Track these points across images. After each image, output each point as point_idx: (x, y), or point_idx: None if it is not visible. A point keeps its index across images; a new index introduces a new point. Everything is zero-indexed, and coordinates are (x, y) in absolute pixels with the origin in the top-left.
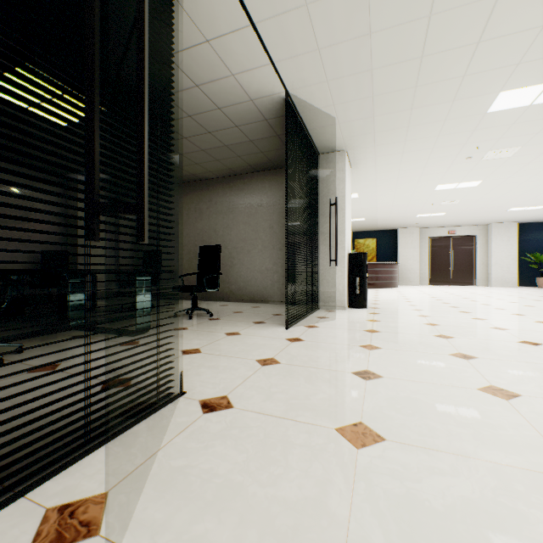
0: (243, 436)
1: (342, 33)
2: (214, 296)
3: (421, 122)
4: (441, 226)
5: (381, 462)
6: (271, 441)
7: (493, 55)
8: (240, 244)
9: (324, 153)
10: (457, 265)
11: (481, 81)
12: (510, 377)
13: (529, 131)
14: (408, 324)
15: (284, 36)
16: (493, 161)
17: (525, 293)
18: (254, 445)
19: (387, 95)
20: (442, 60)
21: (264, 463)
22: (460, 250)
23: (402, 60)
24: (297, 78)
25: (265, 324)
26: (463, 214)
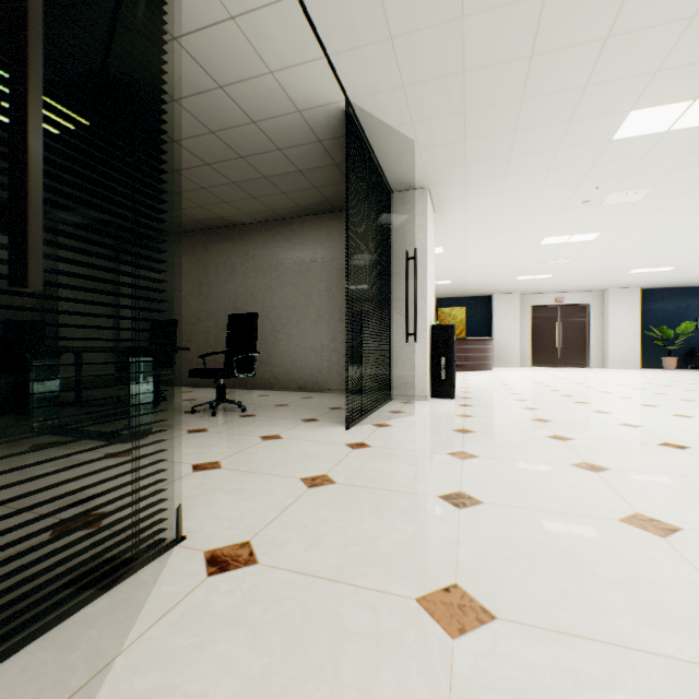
0: (268, 619)
1: (424, 15)
2: (251, 383)
3: (527, 151)
4: (547, 291)
5: (492, 665)
6: (313, 628)
7: (625, 57)
8: (287, 313)
9: (399, 192)
10: (566, 342)
11: (607, 95)
12: (659, 498)
13: (662, 166)
14: (511, 420)
15: (343, 15)
16: (615, 207)
17: (651, 377)
18: (284, 636)
19: (483, 110)
20: (558, 62)
21: (297, 676)
22: (570, 323)
23: (505, 60)
24: (361, 81)
25: (317, 422)
26: (575, 276)
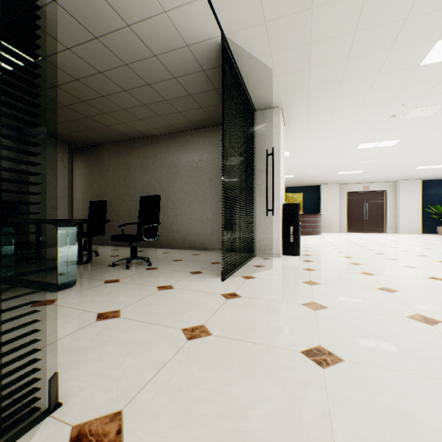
0: None
1: None
2: (158, 244)
3: (354, 76)
4: (357, 182)
5: None
6: None
7: None
8: (182, 196)
9: (260, 110)
10: (371, 216)
11: (422, 26)
12: None
13: None
14: (345, 274)
15: None
16: (413, 120)
17: (432, 240)
18: None
19: (325, 42)
20: None
21: None
22: (373, 203)
23: None
24: (233, 17)
25: (201, 274)
26: (377, 171)
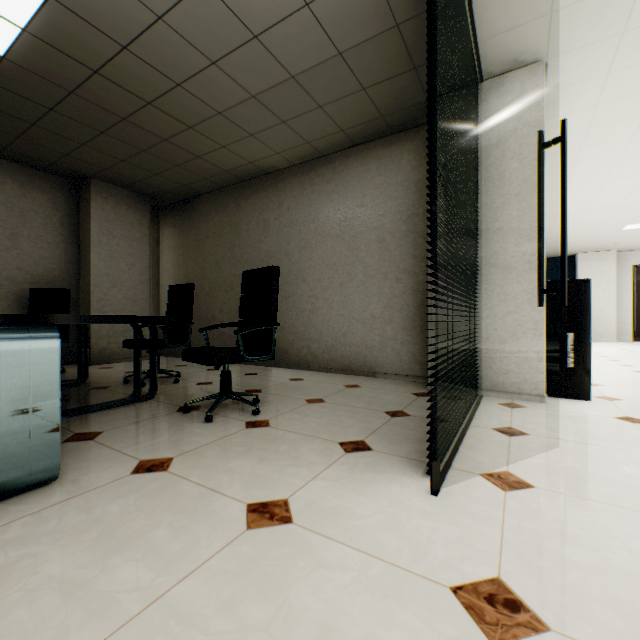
0: None
1: None
2: (285, 360)
3: None
4: None
5: None
6: None
7: None
8: (327, 274)
9: (492, 77)
10: None
11: None
12: None
13: None
14: None
15: None
16: None
17: None
18: None
19: None
20: None
21: None
22: None
23: None
24: None
25: (368, 456)
26: None
